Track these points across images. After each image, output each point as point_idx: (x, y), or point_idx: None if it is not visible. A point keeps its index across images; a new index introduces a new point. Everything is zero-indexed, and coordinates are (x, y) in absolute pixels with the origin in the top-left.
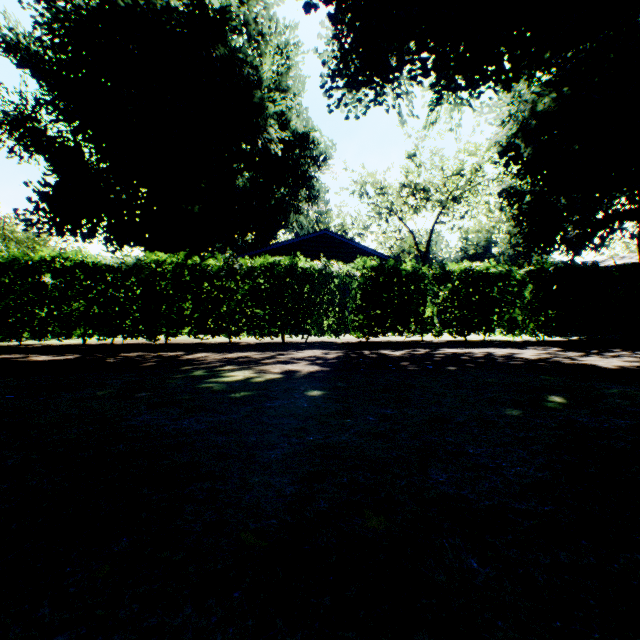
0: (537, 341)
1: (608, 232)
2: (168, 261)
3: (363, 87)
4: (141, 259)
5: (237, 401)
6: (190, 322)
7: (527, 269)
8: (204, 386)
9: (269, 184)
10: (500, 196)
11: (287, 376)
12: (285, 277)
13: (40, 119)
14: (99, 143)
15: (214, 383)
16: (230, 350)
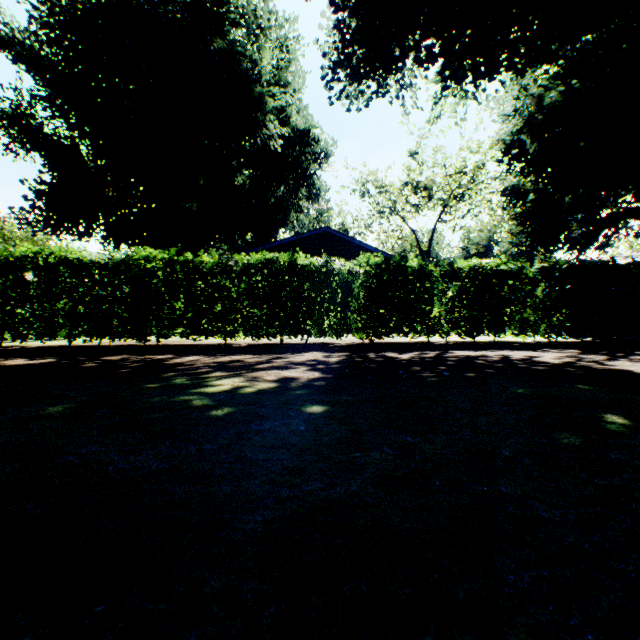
0: (550, 342)
1: (613, 231)
2: (159, 257)
3: (365, 79)
4: (130, 255)
5: (217, 422)
6: (182, 322)
7: (539, 266)
8: (182, 399)
9: (269, 182)
10: (503, 195)
11: (282, 385)
12: (283, 274)
13: (35, 115)
14: (96, 140)
15: (195, 395)
16: (223, 353)
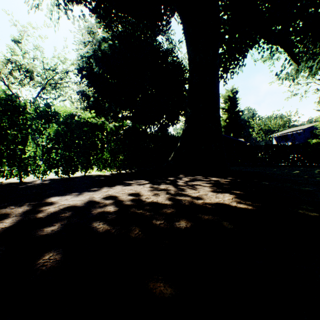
0: (119, 174)
1: None
2: None
3: None
4: None
5: None
6: None
7: (113, 125)
8: None
9: None
10: (78, 94)
11: None
12: None
13: None
14: None
15: None
16: None
